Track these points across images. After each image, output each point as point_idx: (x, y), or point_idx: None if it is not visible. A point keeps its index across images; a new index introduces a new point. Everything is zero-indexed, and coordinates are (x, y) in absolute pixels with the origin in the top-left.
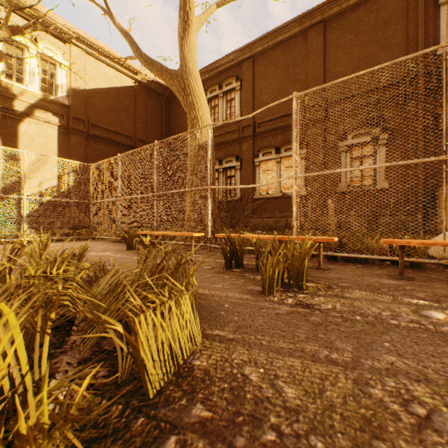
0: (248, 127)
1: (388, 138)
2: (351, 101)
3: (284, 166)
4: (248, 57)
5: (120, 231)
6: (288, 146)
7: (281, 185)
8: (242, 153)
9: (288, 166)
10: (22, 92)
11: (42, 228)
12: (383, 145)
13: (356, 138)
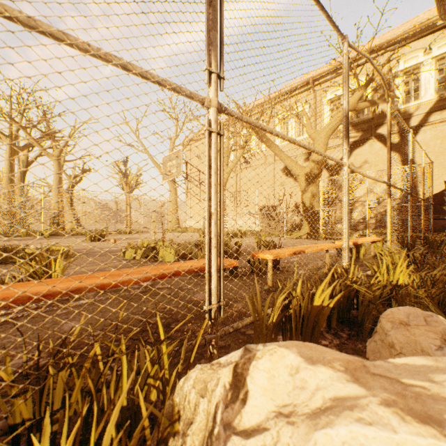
0: None
1: None
2: None
3: None
4: None
5: (422, 237)
6: None
7: None
8: None
9: None
10: (417, 107)
11: (433, 230)
12: None
13: None
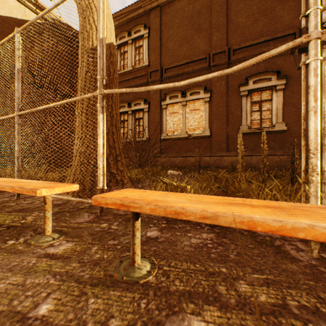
0: (156, 72)
1: (285, 84)
2: (251, 49)
3: (189, 109)
4: (156, 6)
5: None
6: (194, 90)
7: (187, 126)
8: (150, 97)
9: (193, 109)
10: None
11: None
12: (281, 91)
13: (256, 83)
